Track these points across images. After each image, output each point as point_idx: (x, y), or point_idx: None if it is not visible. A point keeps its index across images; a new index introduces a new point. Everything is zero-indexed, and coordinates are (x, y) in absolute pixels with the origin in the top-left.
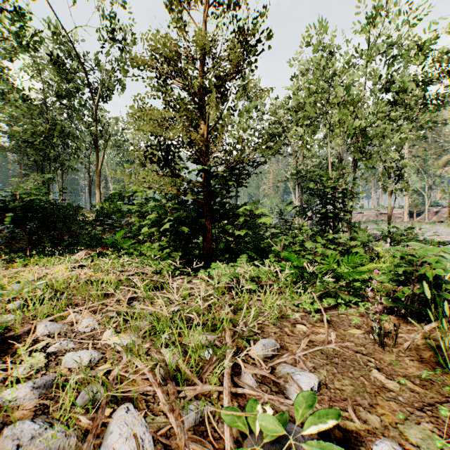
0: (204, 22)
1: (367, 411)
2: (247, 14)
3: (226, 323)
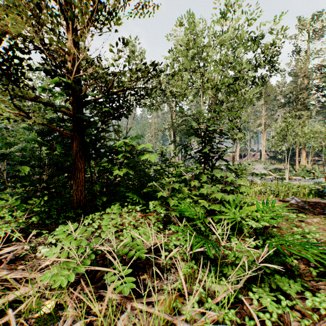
0: None
1: None
2: None
3: None
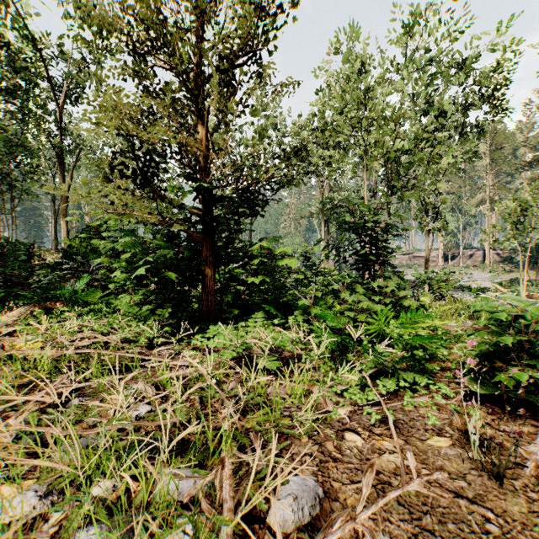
0: None
1: None
2: None
3: (227, 445)
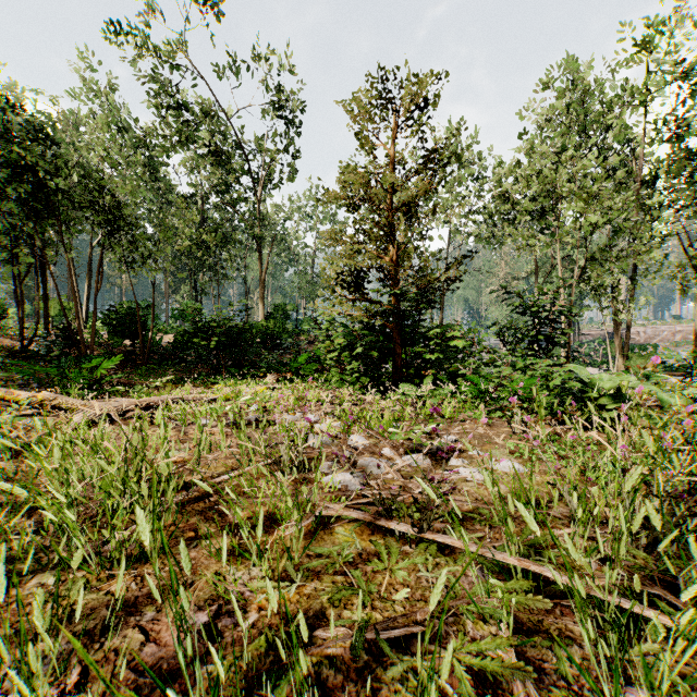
0: (393, 142)
1: (477, 447)
2: (436, 143)
3: (408, 419)
